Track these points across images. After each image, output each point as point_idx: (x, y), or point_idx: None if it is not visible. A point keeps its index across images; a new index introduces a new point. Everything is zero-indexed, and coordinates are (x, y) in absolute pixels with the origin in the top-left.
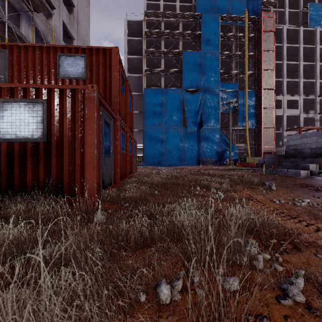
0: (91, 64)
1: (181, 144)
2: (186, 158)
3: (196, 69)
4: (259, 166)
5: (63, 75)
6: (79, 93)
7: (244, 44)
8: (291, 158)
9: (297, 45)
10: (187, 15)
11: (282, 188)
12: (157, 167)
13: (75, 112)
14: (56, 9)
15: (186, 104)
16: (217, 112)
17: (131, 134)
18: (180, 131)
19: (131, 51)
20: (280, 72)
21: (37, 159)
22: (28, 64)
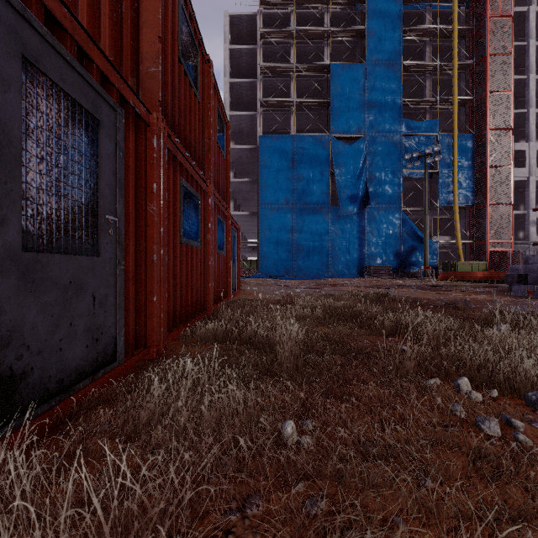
0: None
1: (328, 238)
2: (337, 263)
3: (357, 96)
4: (512, 281)
5: None
6: None
7: (449, 46)
8: None
9: None
10: None
11: None
12: (284, 280)
13: None
14: None
15: (337, 164)
16: (397, 177)
17: (224, 205)
18: (326, 213)
19: (235, 72)
20: (521, 97)
21: None
22: None
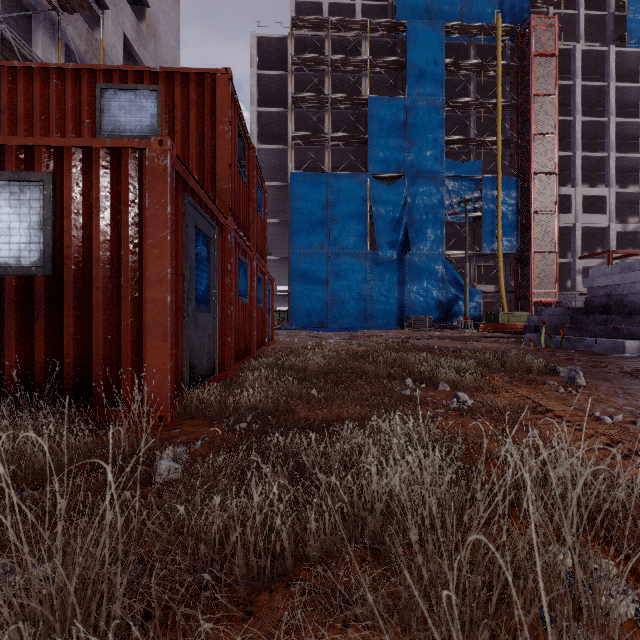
0: (172, 106)
1: (365, 286)
2: (376, 314)
3: (397, 133)
4: (530, 332)
5: (110, 131)
6: (129, 158)
7: (494, 82)
8: (600, 314)
9: (602, 83)
10: (378, 24)
11: (598, 383)
12: (317, 332)
13: (121, 203)
14: (110, 10)
15: (376, 206)
16: (439, 222)
17: (262, 263)
18: (363, 259)
19: (264, 99)
20: (569, 138)
21: (30, 316)
22: (33, 107)
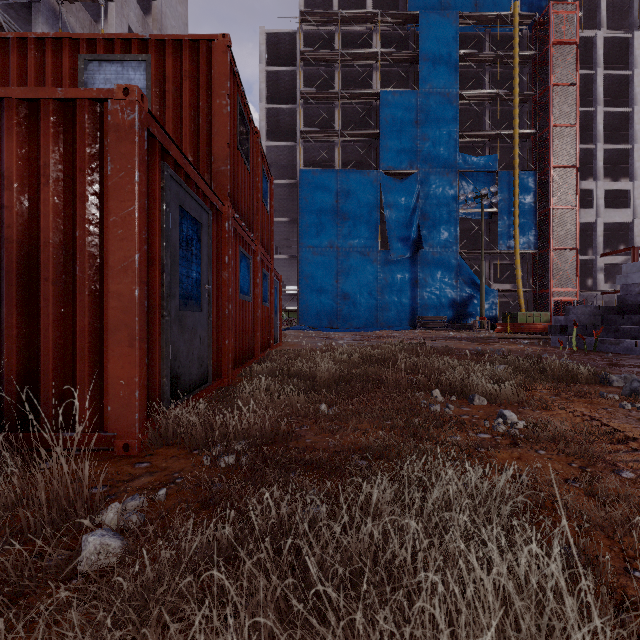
0: (163, 79)
1: (376, 285)
2: (387, 314)
3: (409, 127)
4: (556, 332)
5: None
6: (86, 112)
7: (510, 73)
8: (635, 313)
9: (626, 72)
10: (389, 16)
11: None
12: (327, 333)
13: (76, 171)
14: (114, 1)
15: (387, 202)
16: (453, 218)
17: (268, 259)
18: (374, 257)
19: (273, 96)
20: (589, 131)
21: None
22: (10, 82)
